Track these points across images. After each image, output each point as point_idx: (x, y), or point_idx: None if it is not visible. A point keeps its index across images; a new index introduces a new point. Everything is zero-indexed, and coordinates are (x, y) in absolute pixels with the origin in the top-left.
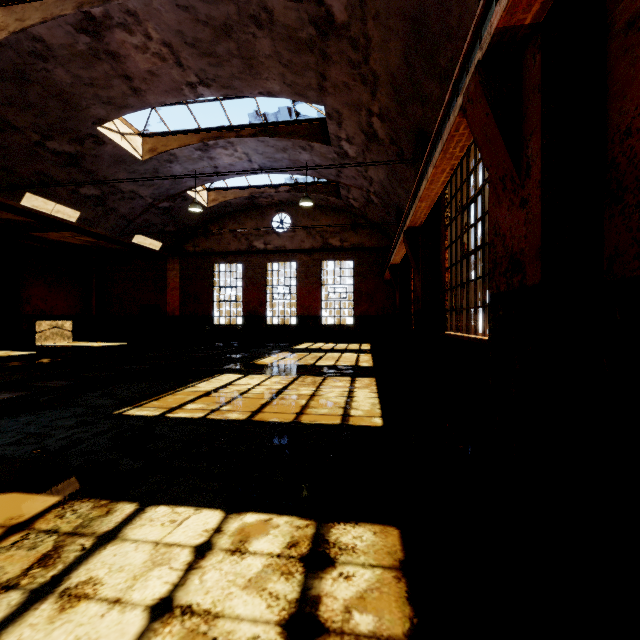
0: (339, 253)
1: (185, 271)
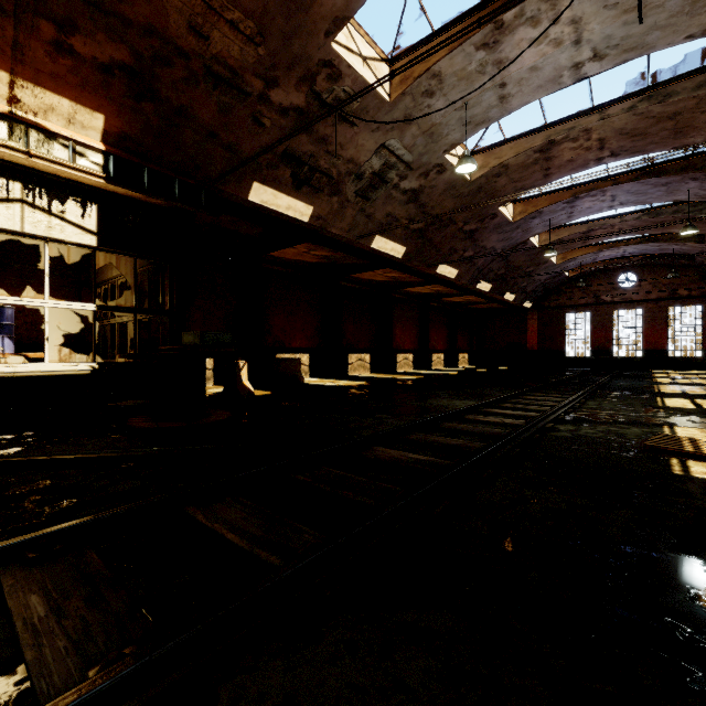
0: (686, 300)
1: (541, 319)
